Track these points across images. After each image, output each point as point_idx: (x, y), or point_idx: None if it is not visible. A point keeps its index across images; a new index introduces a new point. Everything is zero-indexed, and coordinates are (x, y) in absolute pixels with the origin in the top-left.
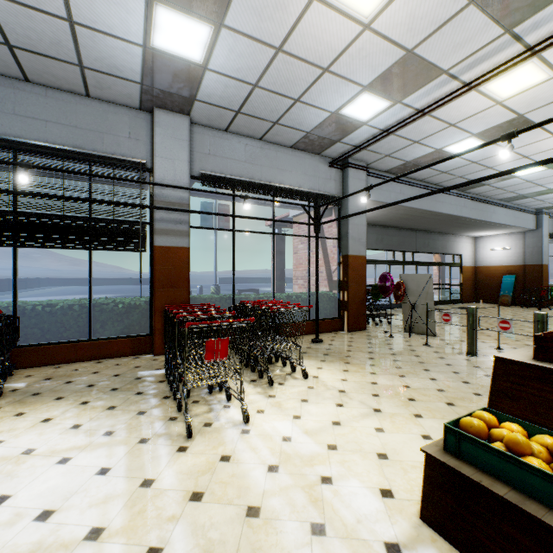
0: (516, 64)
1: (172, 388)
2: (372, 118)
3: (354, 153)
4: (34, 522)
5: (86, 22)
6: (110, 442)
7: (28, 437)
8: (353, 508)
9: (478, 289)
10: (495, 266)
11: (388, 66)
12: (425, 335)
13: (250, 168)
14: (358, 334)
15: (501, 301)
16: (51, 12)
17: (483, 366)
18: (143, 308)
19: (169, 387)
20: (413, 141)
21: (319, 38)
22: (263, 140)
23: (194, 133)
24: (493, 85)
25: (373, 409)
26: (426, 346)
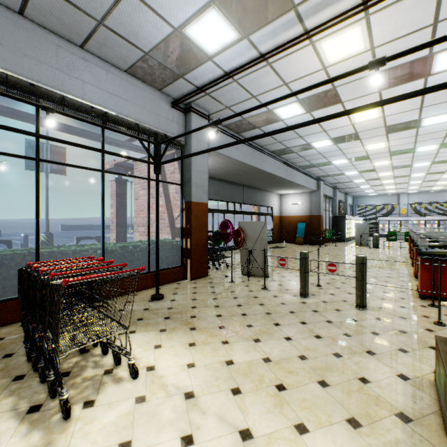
0: (357, 13)
1: None
2: (218, 53)
3: (198, 94)
4: None
5: None
6: None
7: None
8: None
9: (282, 232)
10: (293, 216)
11: None
12: (260, 277)
13: (65, 80)
14: (201, 282)
15: (297, 241)
16: None
17: (320, 309)
18: None
19: None
20: (252, 95)
21: None
22: (87, 49)
23: None
24: (327, 43)
25: (240, 432)
26: (265, 289)
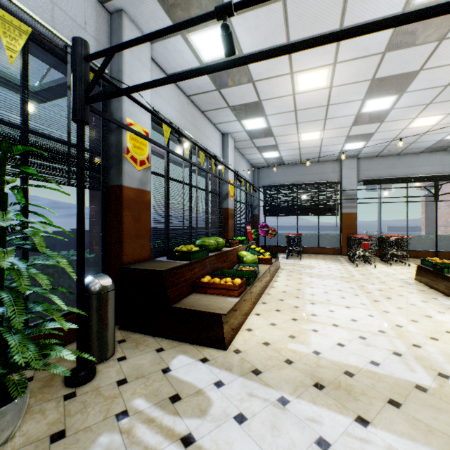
0: None
1: (350, 260)
2: None
3: None
4: (327, 267)
5: (324, 151)
6: (335, 264)
7: (316, 262)
8: (397, 276)
9: None
10: None
11: None
12: None
13: (390, 171)
14: None
15: None
16: (315, 153)
17: None
18: (337, 237)
19: (349, 261)
20: None
21: (412, 132)
22: (399, 155)
23: (359, 162)
24: None
25: None
26: None
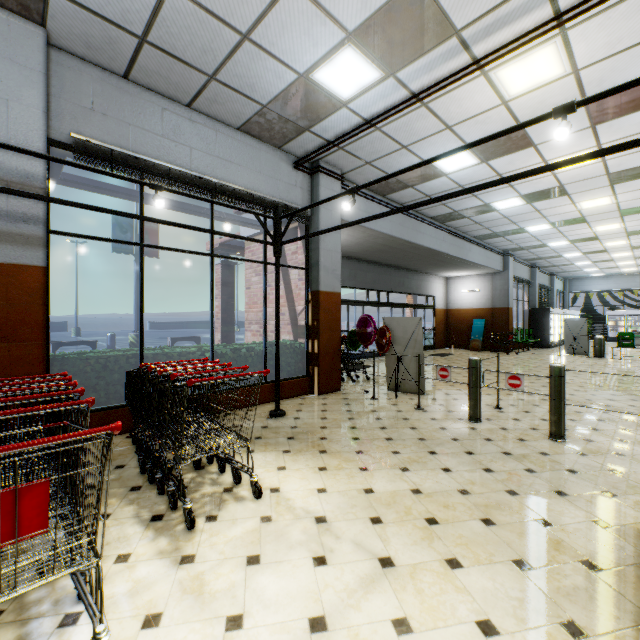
0: (546, 33)
1: None
2: (355, 97)
3: (329, 150)
4: None
5: None
6: None
7: None
8: None
9: (450, 333)
10: (466, 309)
11: None
12: (413, 394)
13: (171, 148)
14: (332, 398)
15: (472, 346)
16: None
17: (495, 438)
18: None
19: None
20: (401, 145)
21: None
22: (195, 108)
23: (61, 66)
24: (506, 71)
25: (379, 559)
26: (419, 410)
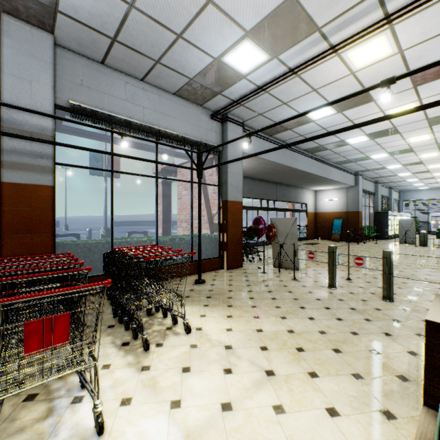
0: (379, 28)
1: None
2: (251, 72)
3: (234, 106)
4: None
5: None
6: None
7: None
8: None
9: (317, 229)
10: (329, 212)
11: (271, 9)
12: (290, 270)
13: (131, 108)
14: (236, 272)
15: (333, 238)
16: None
17: (345, 299)
18: None
19: None
20: (282, 102)
21: None
22: (146, 81)
23: (62, 58)
24: (353, 53)
25: (265, 371)
26: (294, 280)
